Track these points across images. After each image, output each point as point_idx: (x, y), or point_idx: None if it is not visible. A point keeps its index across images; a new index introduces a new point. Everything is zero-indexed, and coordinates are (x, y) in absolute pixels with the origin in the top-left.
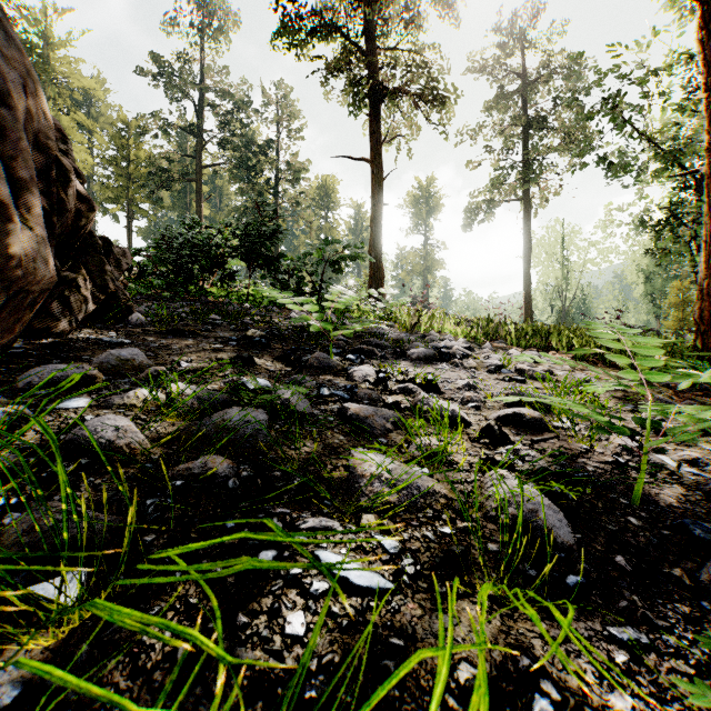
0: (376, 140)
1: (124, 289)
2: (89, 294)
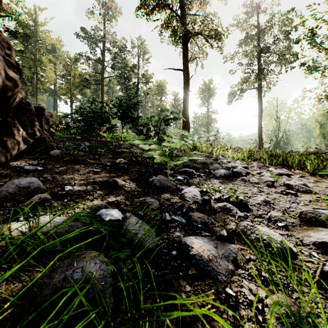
0: (185, 59)
1: (53, 135)
2: (21, 139)
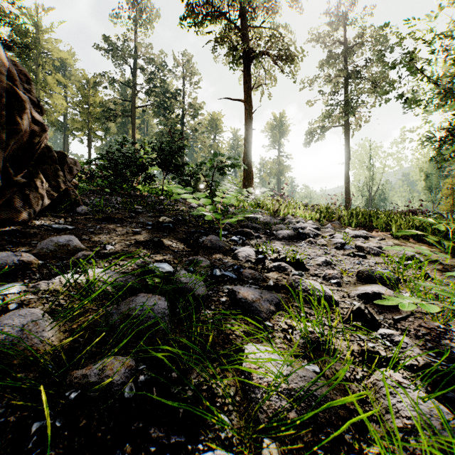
0: (247, 87)
1: (76, 187)
2: (44, 193)
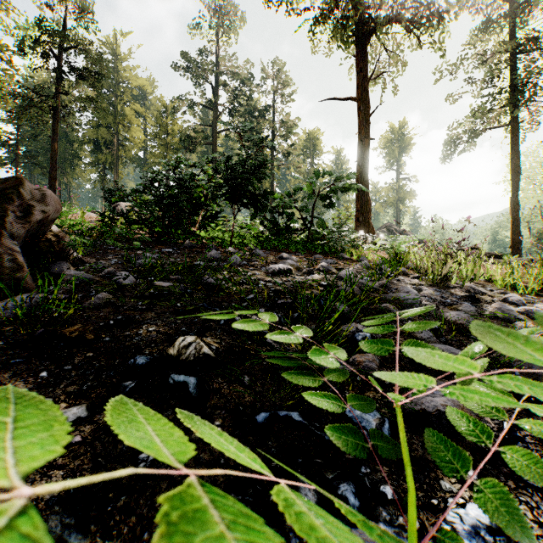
0: (362, 78)
1: (57, 245)
2: None
